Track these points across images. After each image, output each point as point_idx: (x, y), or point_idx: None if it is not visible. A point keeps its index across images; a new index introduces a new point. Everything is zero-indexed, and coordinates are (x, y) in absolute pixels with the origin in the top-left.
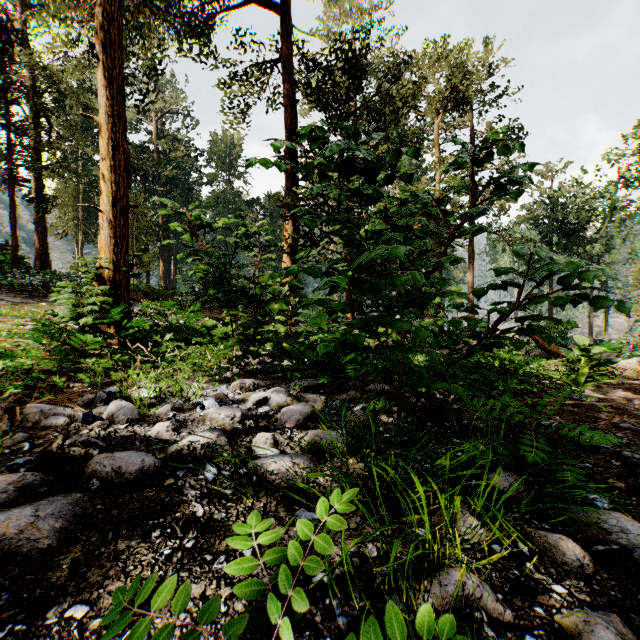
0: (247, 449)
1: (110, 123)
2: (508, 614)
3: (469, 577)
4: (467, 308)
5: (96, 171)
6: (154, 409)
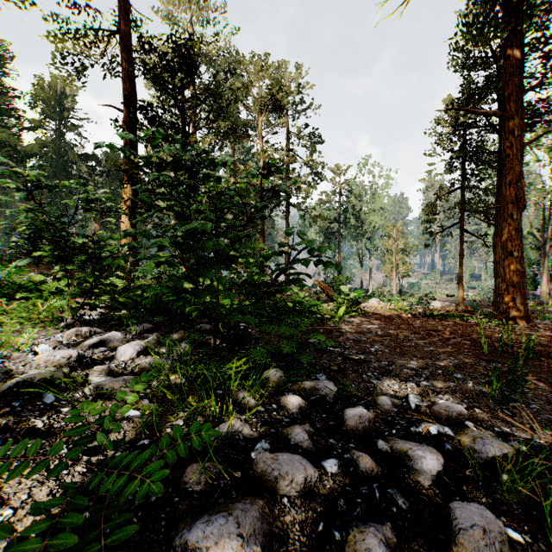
0: (84, 380)
1: None
2: (255, 435)
3: (237, 422)
4: (258, 267)
5: None
6: None
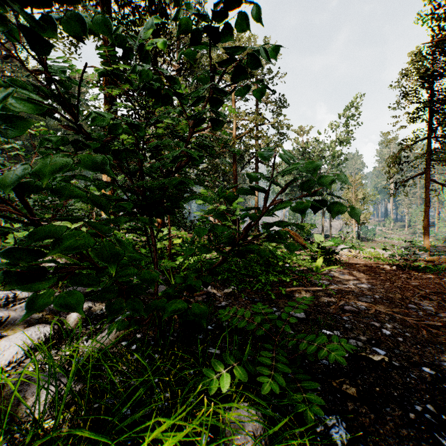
0: None
1: None
2: None
3: None
4: (219, 214)
5: None
6: None
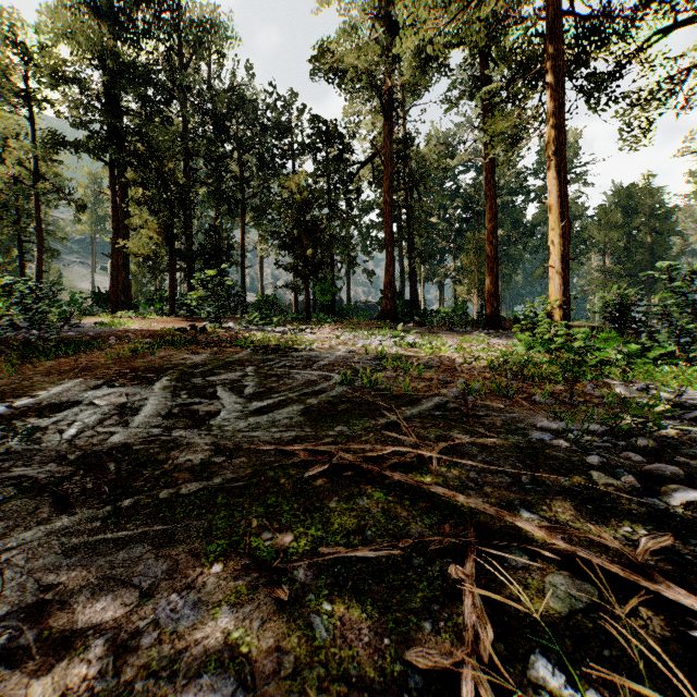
0: None
1: (559, 203)
2: None
3: None
4: None
5: (434, 219)
6: (682, 397)
